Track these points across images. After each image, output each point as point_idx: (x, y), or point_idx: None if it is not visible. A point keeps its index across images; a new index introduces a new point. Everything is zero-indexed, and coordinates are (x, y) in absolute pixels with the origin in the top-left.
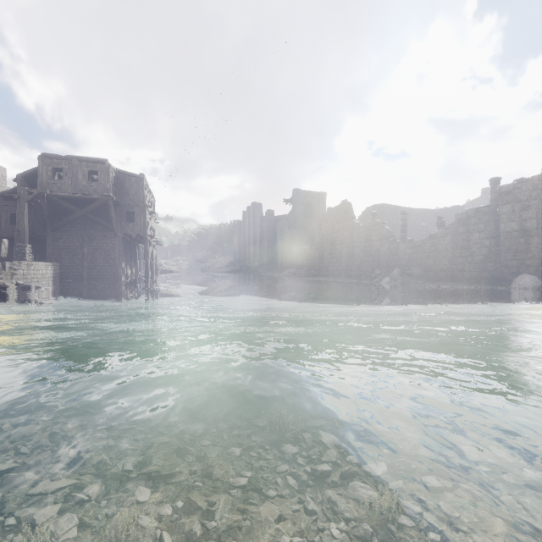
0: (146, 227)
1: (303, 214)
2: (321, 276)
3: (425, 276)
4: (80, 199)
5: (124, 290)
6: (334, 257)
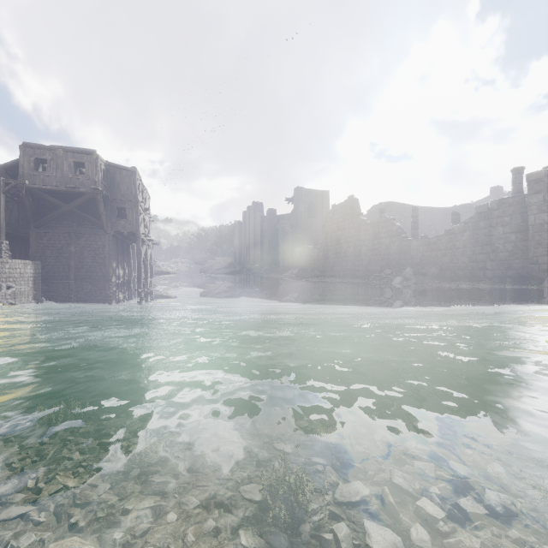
0: (138, 224)
1: (306, 213)
2: (325, 277)
3: (441, 275)
4: (65, 193)
5: (112, 291)
6: (340, 256)
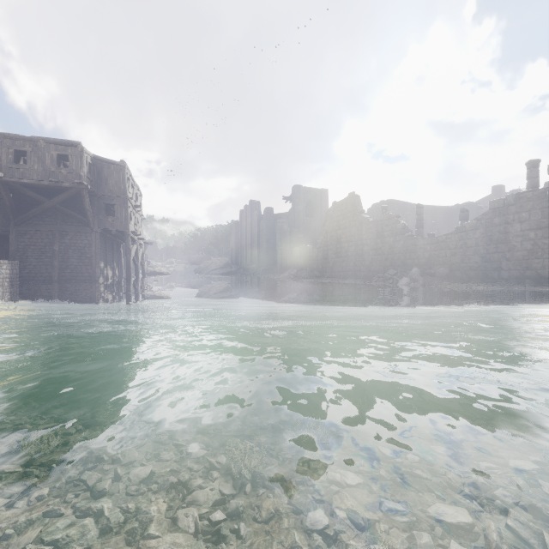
0: (127, 221)
1: (304, 212)
2: (325, 278)
3: (451, 276)
4: (48, 188)
5: (98, 293)
6: (340, 256)
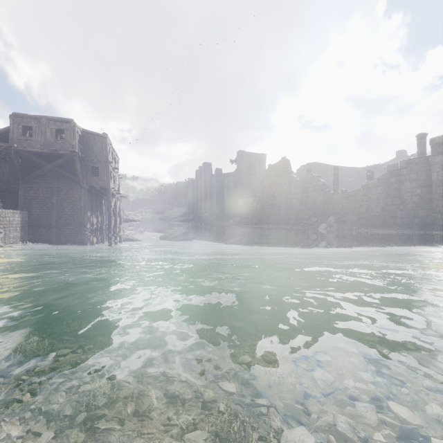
0: (108, 180)
1: (246, 172)
2: (262, 224)
3: (358, 223)
4: (48, 154)
5: (87, 235)
6: (274, 207)
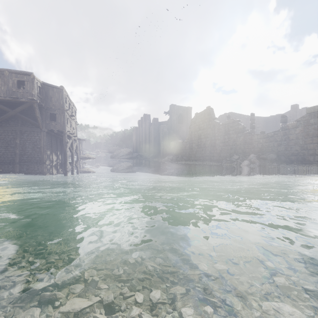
0: (64, 125)
1: (177, 121)
2: (191, 161)
3: (278, 159)
4: (11, 102)
5: (42, 170)
6: (200, 147)
